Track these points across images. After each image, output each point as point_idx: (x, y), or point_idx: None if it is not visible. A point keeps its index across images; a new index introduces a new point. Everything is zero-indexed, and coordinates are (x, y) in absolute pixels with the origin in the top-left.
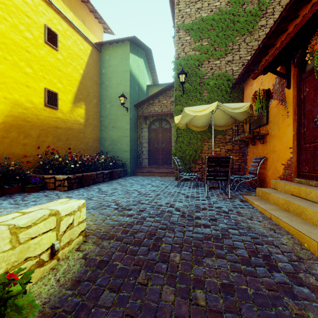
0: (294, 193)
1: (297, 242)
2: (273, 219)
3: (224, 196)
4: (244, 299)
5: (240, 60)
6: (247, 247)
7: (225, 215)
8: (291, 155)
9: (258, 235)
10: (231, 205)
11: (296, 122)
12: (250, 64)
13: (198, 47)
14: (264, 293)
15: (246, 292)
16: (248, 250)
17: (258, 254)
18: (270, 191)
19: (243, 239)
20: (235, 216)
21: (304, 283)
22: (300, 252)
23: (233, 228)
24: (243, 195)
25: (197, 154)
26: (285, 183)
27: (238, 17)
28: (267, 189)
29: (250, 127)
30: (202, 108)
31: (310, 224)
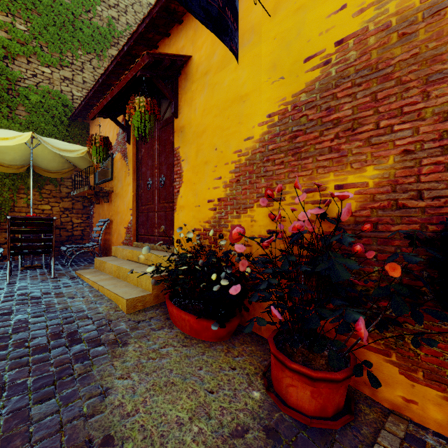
0: (130, 257)
1: (114, 306)
2: (100, 290)
3: (46, 276)
4: (16, 394)
5: (84, 85)
6: (51, 331)
7: (33, 302)
8: (132, 218)
9: (74, 313)
10: (51, 286)
11: (136, 183)
12: (91, 97)
13: (5, 25)
14: (50, 373)
15: (23, 385)
16: (50, 335)
17: (63, 334)
18: (108, 260)
19: (48, 325)
20: (50, 299)
21: (103, 342)
22: (113, 315)
23: (38, 315)
24: (78, 270)
25: (1, 214)
26: (124, 248)
27: (82, 23)
28: (106, 258)
29: (96, 181)
30: (4, 135)
31: (132, 285)
